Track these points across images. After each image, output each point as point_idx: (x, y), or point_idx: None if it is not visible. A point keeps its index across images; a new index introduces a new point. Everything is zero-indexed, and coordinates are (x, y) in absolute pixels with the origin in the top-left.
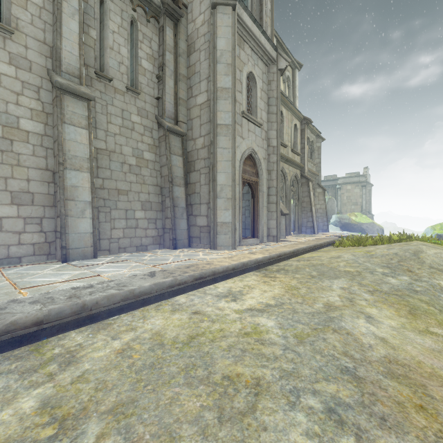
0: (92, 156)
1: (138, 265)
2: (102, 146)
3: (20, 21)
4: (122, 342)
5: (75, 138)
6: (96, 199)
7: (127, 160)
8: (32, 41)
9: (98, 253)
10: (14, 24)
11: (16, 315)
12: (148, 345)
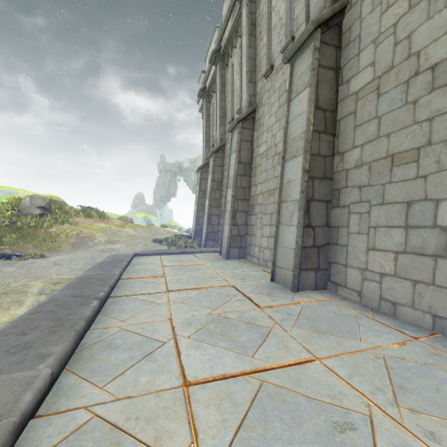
0: (307, 125)
1: (200, 310)
2: (365, 80)
3: (298, 17)
4: (27, 302)
5: (297, 112)
6: (347, 189)
7: (424, 63)
8: (305, 24)
9: (342, 291)
10: (295, 28)
11: (86, 272)
12: (4, 306)
